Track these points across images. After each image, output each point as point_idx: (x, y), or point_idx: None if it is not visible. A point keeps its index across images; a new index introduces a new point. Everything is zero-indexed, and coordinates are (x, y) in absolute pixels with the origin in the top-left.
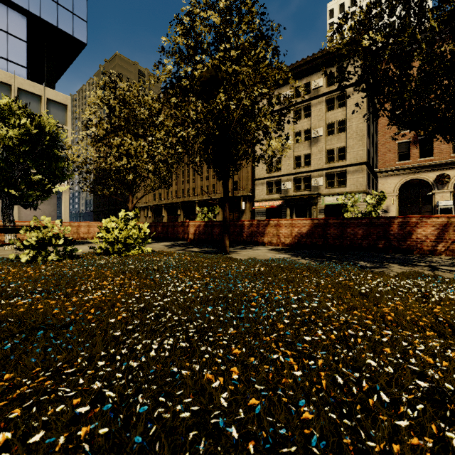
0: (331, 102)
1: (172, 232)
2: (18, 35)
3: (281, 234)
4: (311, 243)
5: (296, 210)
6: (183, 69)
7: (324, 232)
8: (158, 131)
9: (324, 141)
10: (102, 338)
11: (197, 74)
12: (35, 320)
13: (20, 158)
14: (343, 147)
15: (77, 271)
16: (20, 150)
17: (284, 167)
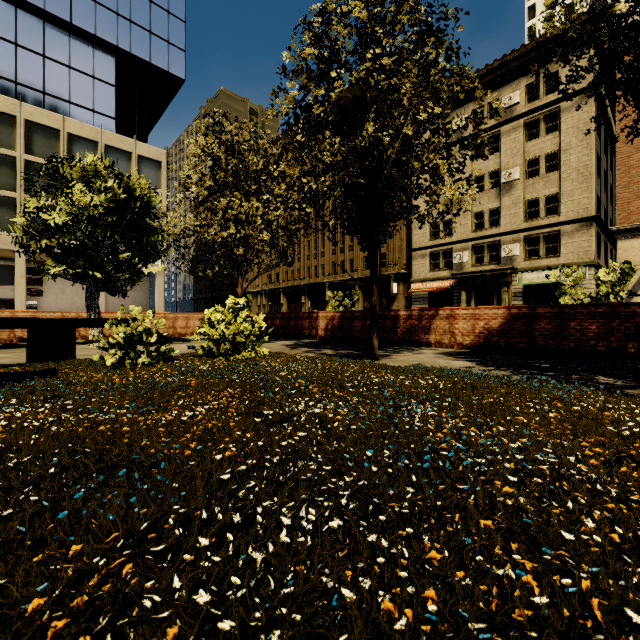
0: (534, 125)
1: (295, 326)
2: (105, 79)
3: (456, 330)
4: (507, 344)
5: (476, 293)
6: (312, 94)
7: (529, 328)
8: (277, 186)
9: (522, 187)
10: (207, 490)
11: (335, 95)
12: (118, 453)
13: (107, 231)
14: (553, 195)
15: (173, 381)
16: (106, 221)
17: (456, 230)
